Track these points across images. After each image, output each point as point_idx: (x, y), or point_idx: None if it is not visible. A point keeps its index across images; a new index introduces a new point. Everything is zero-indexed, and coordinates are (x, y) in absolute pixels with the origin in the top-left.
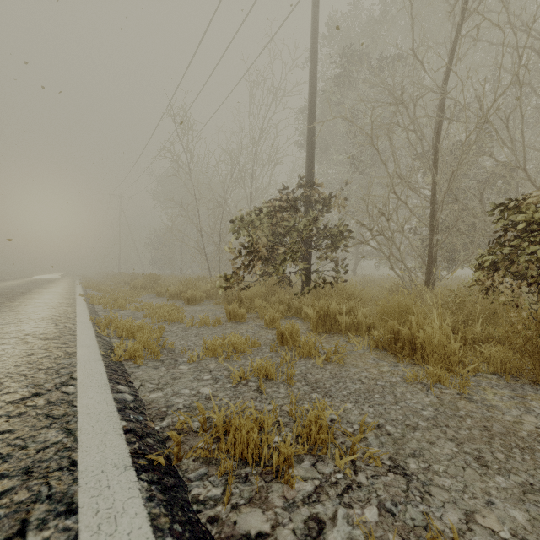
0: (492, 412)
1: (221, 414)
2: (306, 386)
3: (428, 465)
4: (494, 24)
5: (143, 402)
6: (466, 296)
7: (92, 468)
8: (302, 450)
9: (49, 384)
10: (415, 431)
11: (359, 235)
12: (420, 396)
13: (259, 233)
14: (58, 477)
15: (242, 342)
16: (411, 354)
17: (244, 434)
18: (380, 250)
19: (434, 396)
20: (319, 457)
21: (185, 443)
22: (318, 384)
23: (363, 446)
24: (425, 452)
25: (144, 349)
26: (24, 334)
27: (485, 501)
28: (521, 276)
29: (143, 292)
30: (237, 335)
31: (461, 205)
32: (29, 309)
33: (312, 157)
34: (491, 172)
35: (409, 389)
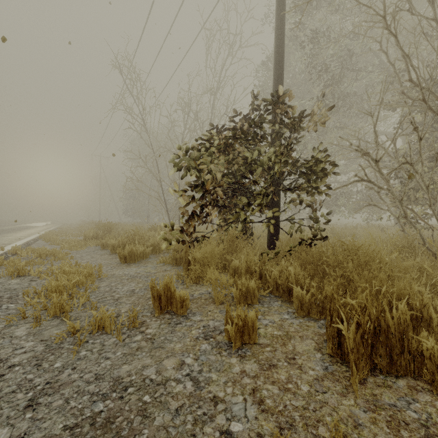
0: None
1: None
2: None
3: None
4: None
5: None
6: None
7: None
8: None
9: None
10: None
11: None
12: None
13: (215, 167)
14: None
15: None
16: None
17: None
18: (388, 190)
19: None
20: None
21: None
22: None
23: None
24: None
25: None
26: None
27: None
28: None
29: (91, 242)
30: None
31: None
32: None
33: (281, 81)
34: None
35: None
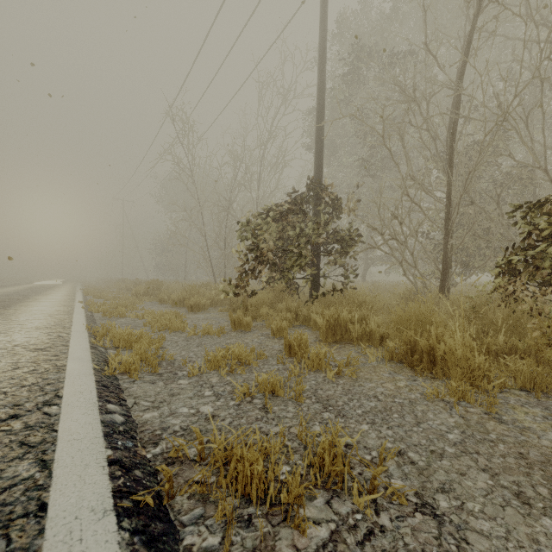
0: (526, 435)
1: (222, 440)
2: (317, 403)
3: (460, 503)
4: (515, 13)
5: (135, 423)
6: (485, 304)
7: (64, 514)
8: (314, 483)
9: (30, 403)
10: (442, 459)
11: (368, 240)
12: (444, 416)
13: (265, 237)
14: (21, 527)
15: (247, 354)
16: (429, 367)
17: (247, 466)
18: (392, 255)
19: (459, 415)
20: (334, 492)
21: (179, 475)
22: (330, 401)
23: (383, 478)
24: (456, 486)
25: (142, 361)
26: (12, 345)
27: (534, 551)
28: (543, 282)
29: (145, 299)
30: (242, 346)
31: (476, 208)
32: (23, 317)
33: (321, 158)
34: (507, 174)
35: (431, 407)
